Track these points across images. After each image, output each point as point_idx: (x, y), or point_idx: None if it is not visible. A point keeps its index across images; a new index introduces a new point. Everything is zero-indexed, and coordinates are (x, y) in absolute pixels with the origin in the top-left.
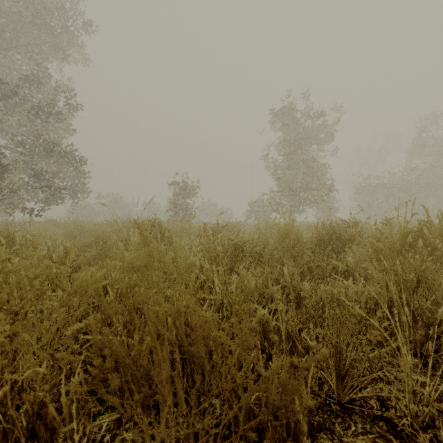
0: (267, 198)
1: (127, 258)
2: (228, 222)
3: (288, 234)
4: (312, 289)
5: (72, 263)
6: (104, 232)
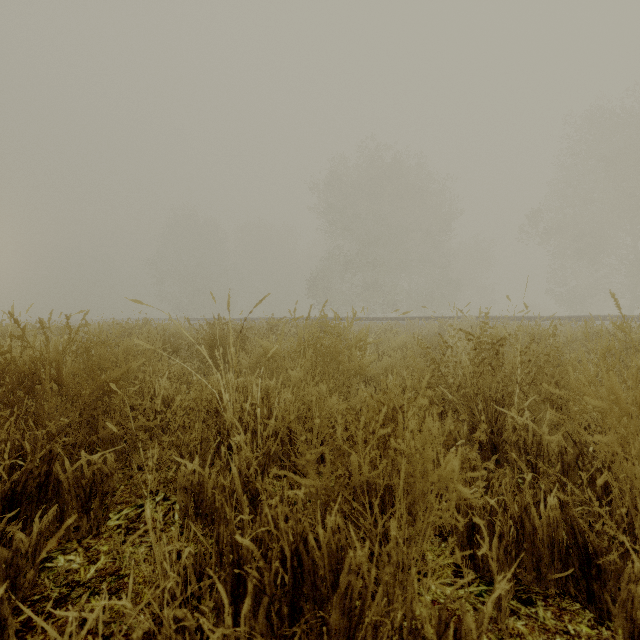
0: None
1: None
2: None
3: None
4: None
5: None
6: None
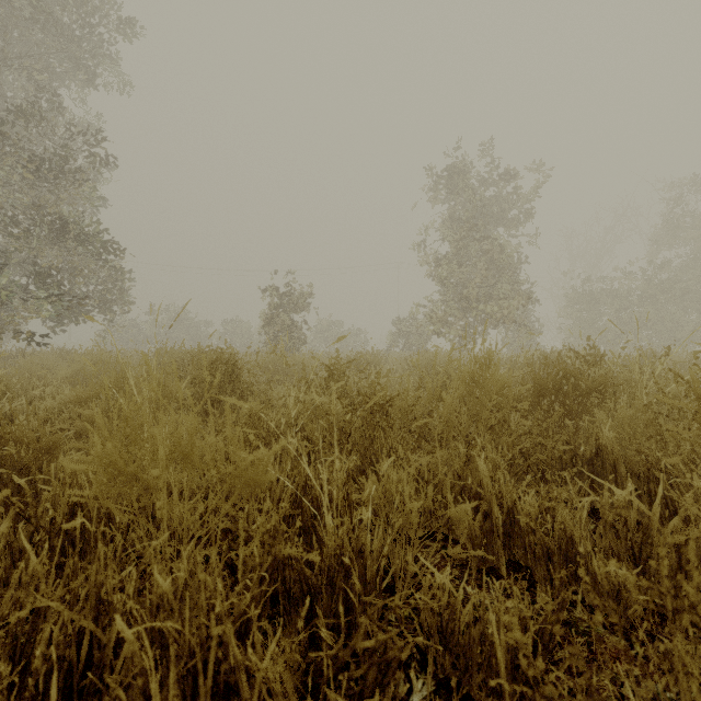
0: (424, 312)
1: (99, 450)
2: (359, 353)
3: (479, 379)
4: (540, 504)
5: (30, 442)
6: (121, 373)
